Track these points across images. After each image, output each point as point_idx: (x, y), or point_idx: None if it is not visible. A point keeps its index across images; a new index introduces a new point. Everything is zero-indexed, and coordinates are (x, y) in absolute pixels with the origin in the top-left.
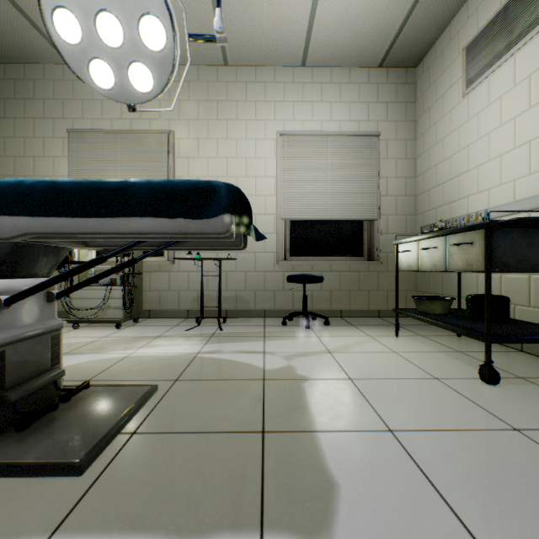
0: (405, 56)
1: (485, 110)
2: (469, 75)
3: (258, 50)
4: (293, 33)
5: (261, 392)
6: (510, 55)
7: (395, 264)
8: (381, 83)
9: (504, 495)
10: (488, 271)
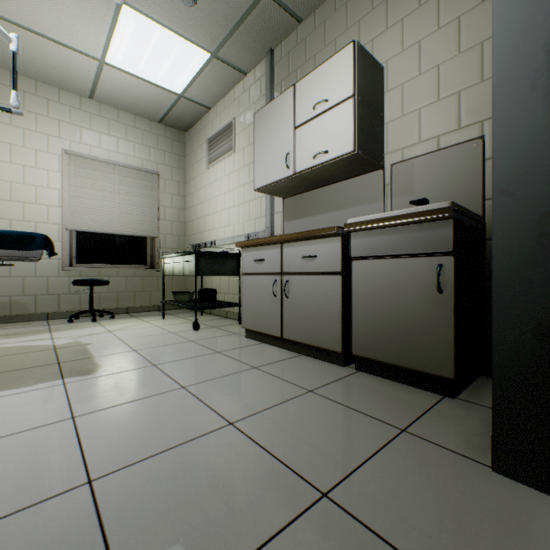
0: (177, 124)
1: (216, 183)
2: (210, 158)
3: (40, 71)
4: (80, 75)
5: (55, 353)
6: (224, 158)
7: (163, 271)
8: (161, 135)
9: (170, 354)
10: (196, 275)
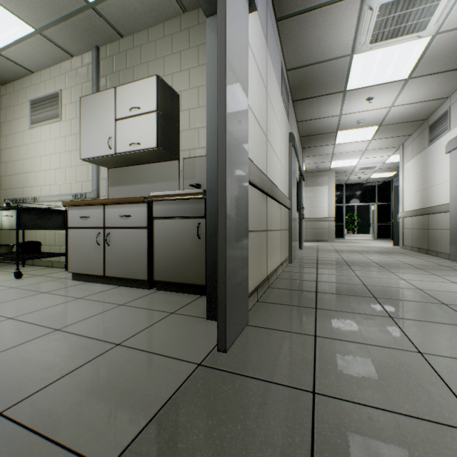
0: None
1: (40, 143)
2: (33, 118)
3: None
4: None
5: None
6: (50, 123)
7: None
8: None
9: None
10: (18, 229)
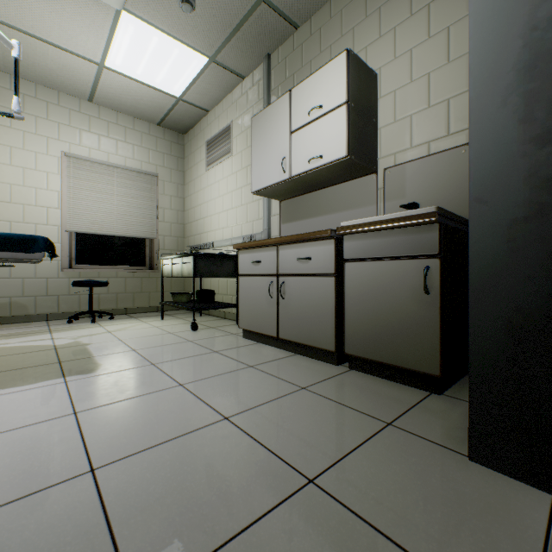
0: (176, 126)
1: (214, 185)
2: (208, 160)
3: (40, 74)
4: (80, 79)
5: (55, 352)
6: (222, 161)
7: (162, 272)
8: (160, 138)
9: (168, 354)
10: (194, 277)
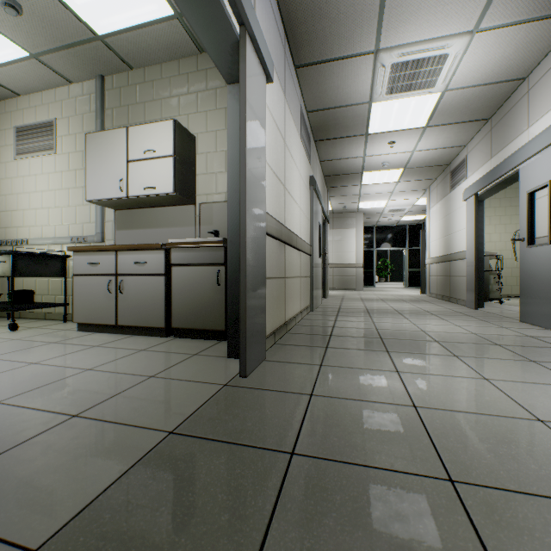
0: None
1: (29, 177)
2: (19, 148)
3: None
4: None
5: None
6: (41, 155)
7: None
8: None
9: None
10: (14, 276)
